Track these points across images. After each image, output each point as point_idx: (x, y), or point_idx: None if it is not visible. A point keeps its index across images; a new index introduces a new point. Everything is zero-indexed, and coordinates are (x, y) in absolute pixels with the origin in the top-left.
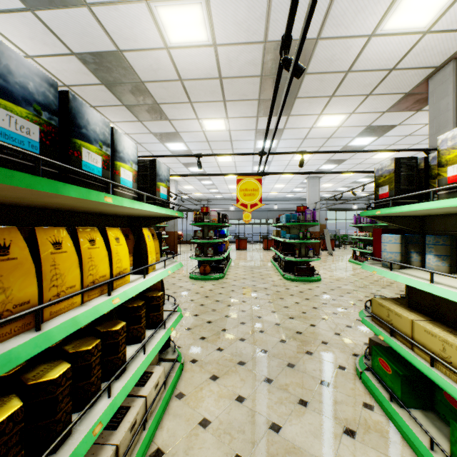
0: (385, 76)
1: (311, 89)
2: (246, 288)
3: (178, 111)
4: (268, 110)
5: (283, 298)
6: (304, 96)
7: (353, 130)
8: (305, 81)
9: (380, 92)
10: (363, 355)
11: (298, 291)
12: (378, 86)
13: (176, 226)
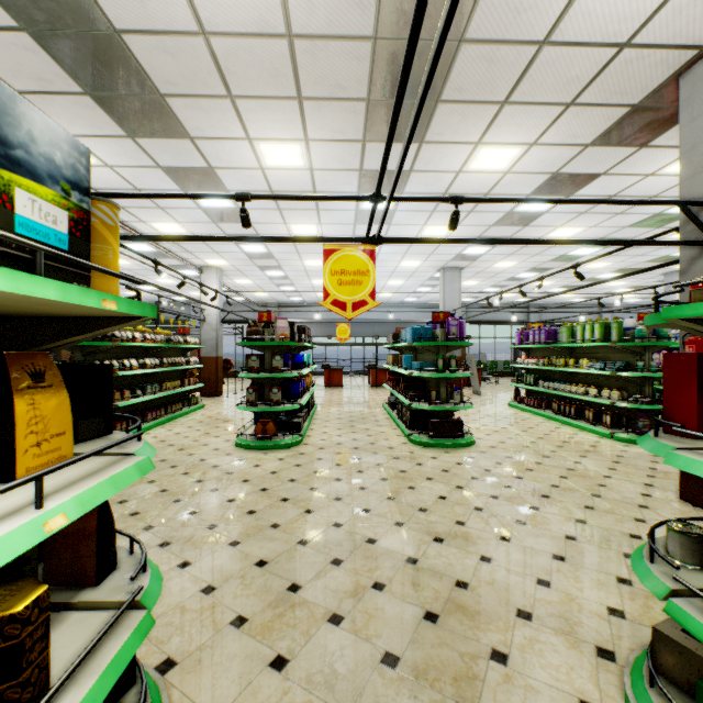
0: (608, 60)
1: (469, 82)
2: (343, 465)
3: (208, 116)
4: (384, 127)
5: (415, 486)
6: (454, 97)
7: (529, 180)
8: (461, 61)
9: (590, 100)
10: (643, 675)
11: (440, 469)
12: (591, 84)
13: (221, 347)
